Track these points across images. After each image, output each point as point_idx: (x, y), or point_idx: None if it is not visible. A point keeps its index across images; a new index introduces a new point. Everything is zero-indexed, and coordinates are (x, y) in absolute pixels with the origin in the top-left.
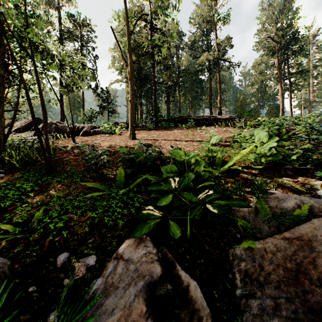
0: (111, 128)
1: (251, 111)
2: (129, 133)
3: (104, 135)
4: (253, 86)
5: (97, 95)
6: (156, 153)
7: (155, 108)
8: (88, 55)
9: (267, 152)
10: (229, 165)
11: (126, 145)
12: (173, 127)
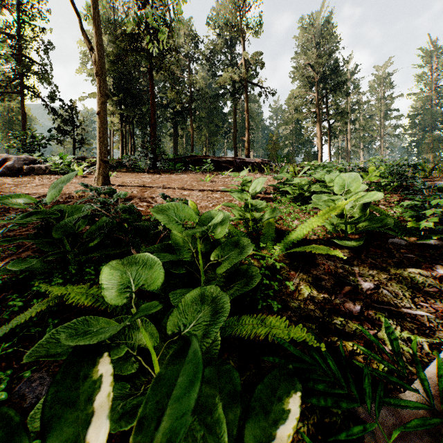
0: (70, 165)
1: (286, 157)
2: (97, 172)
3: (51, 176)
4: (287, 126)
5: (51, 110)
6: (117, 212)
7: (152, 140)
8: (34, 40)
9: (362, 211)
10: (293, 239)
11: (82, 195)
12: (182, 170)
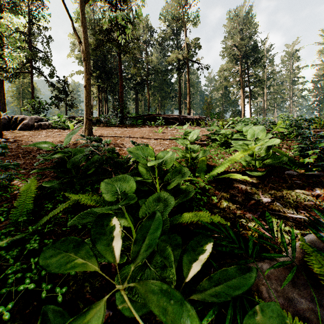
0: (65, 122)
1: (218, 114)
2: (84, 127)
3: (53, 129)
4: (218, 91)
5: (51, 84)
6: (105, 152)
7: (121, 104)
8: (39, 35)
9: (266, 152)
10: (218, 171)
11: (75, 142)
12: (141, 125)
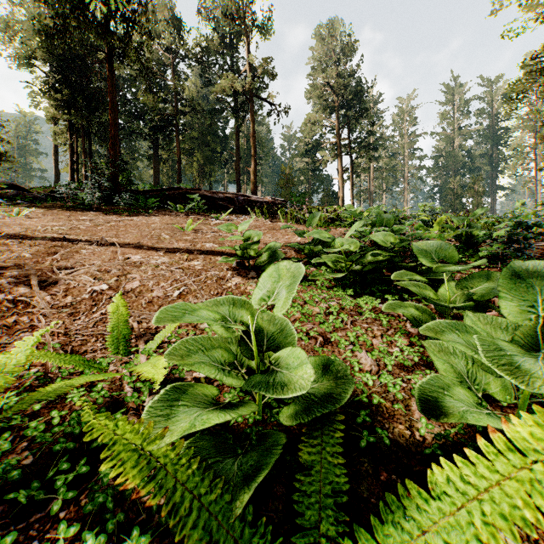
0: None
1: (303, 196)
2: None
3: None
4: (302, 159)
5: None
6: None
7: (112, 161)
8: None
9: None
10: None
11: None
12: (156, 209)
